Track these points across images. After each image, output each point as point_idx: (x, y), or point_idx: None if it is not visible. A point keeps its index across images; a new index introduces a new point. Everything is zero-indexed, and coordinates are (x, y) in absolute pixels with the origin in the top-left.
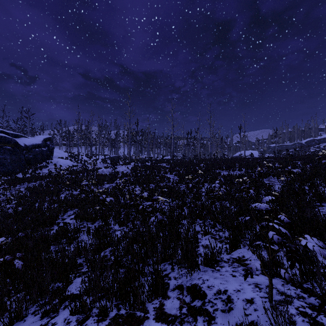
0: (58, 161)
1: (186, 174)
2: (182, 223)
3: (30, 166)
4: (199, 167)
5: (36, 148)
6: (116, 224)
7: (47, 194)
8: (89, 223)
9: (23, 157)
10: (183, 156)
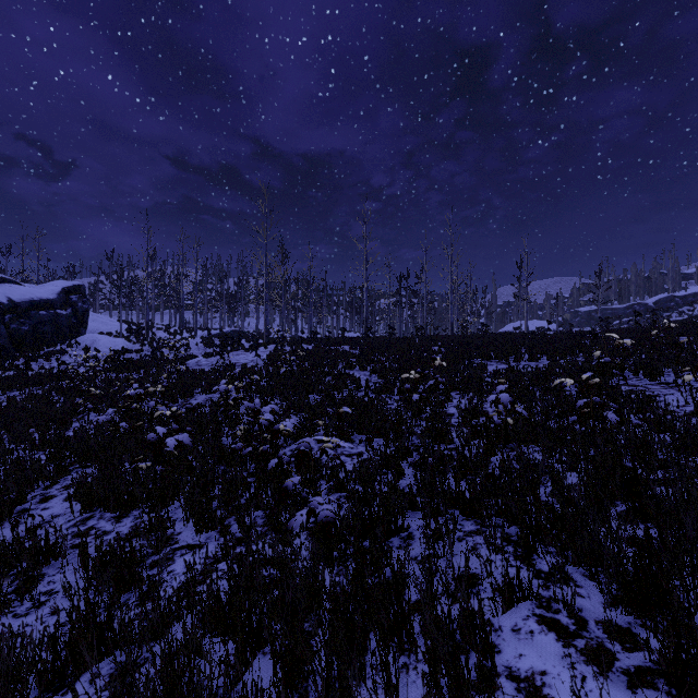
0: (95, 340)
1: (401, 371)
2: (404, 529)
3: (21, 352)
4: (431, 353)
5: (42, 309)
6: (190, 523)
7: (35, 421)
8: (110, 516)
9: (2, 329)
10: (389, 329)
